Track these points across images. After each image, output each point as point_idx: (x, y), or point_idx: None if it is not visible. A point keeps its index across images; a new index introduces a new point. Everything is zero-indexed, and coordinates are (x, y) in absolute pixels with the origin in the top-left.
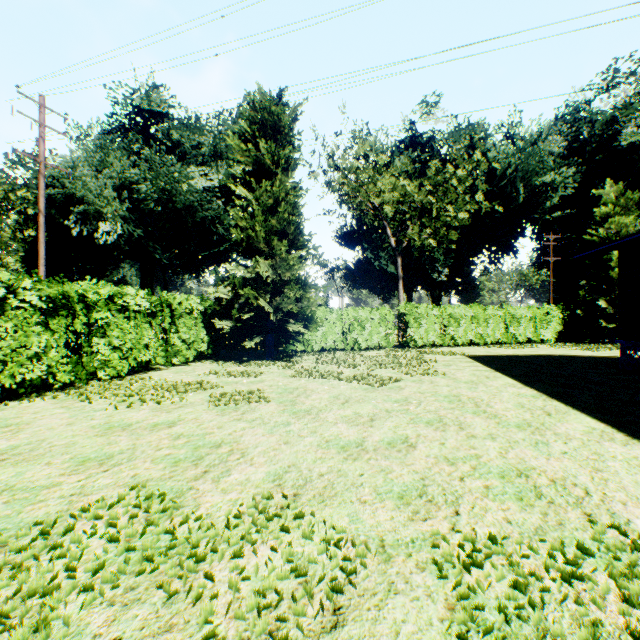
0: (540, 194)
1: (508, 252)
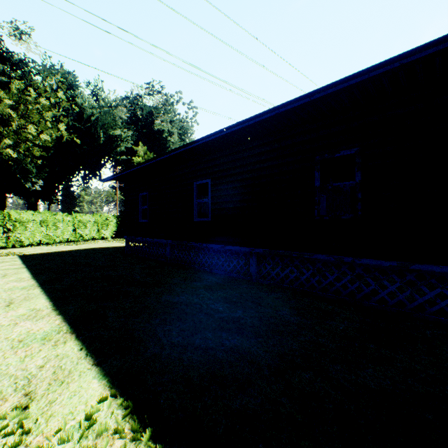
0: (114, 141)
1: (96, 176)
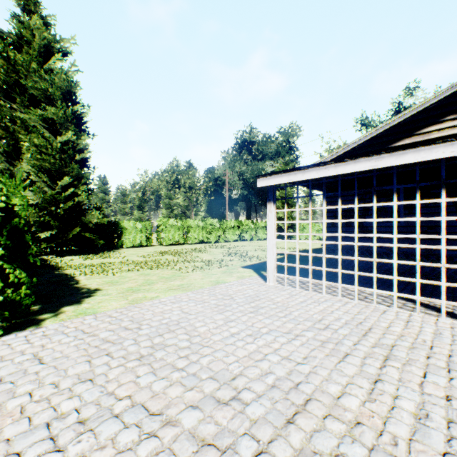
0: None
1: None
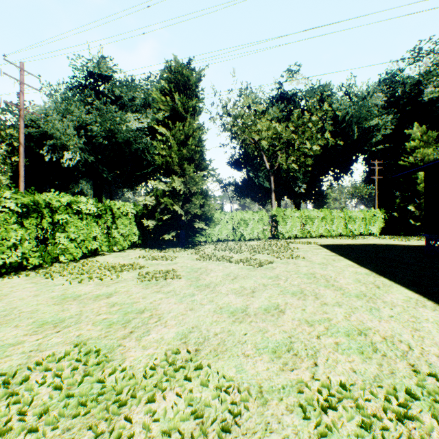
0: (368, 133)
1: (346, 173)
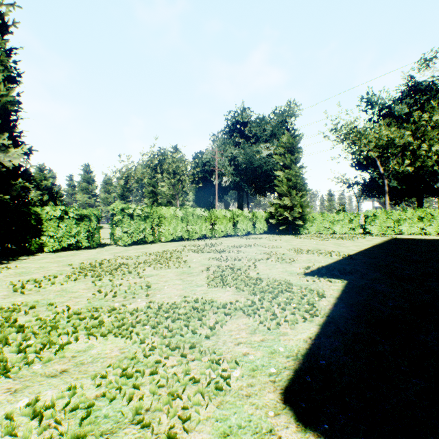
0: None
1: None
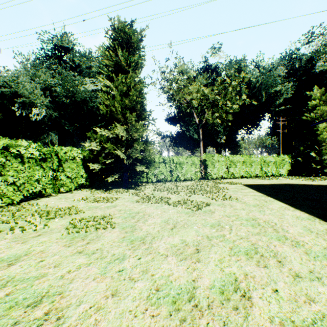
0: (274, 97)
1: (256, 128)
